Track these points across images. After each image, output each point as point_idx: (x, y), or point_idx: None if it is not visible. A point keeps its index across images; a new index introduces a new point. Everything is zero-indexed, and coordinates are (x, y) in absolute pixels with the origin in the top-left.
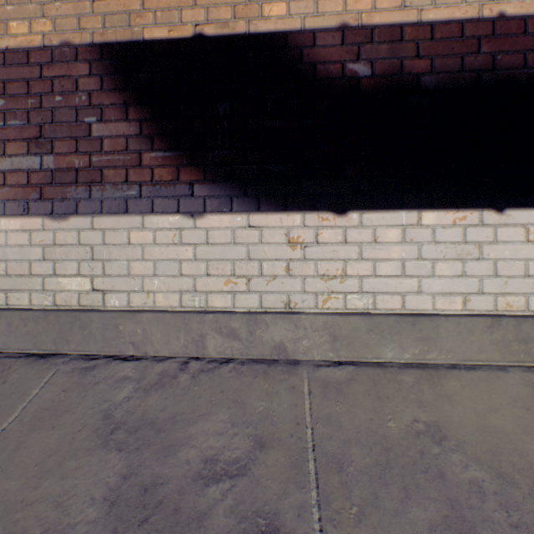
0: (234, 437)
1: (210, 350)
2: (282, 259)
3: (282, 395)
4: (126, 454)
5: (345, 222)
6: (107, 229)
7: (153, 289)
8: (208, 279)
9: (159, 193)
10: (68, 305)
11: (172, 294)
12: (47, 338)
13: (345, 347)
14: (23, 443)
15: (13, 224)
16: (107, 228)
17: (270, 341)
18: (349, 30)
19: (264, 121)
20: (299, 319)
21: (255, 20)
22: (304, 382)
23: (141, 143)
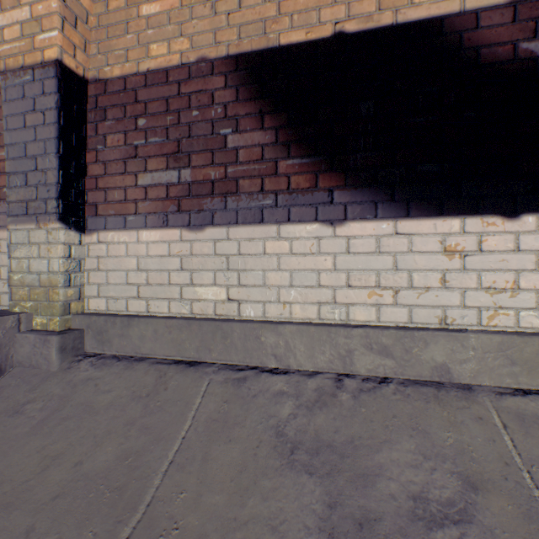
0: (433, 472)
1: (358, 366)
2: (436, 270)
3: (470, 427)
4: (318, 479)
5: (516, 227)
6: (242, 239)
7: (288, 299)
8: (348, 290)
9: (296, 202)
10: (203, 314)
11: (309, 305)
12: (189, 346)
13: (525, 373)
14: (208, 454)
15: (153, 235)
16: (242, 238)
17: (429, 361)
18: (522, 4)
19: (414, 118)
20: (465, 337)
21: (403, 8)
22: (492, 413)
23: (276, 151)
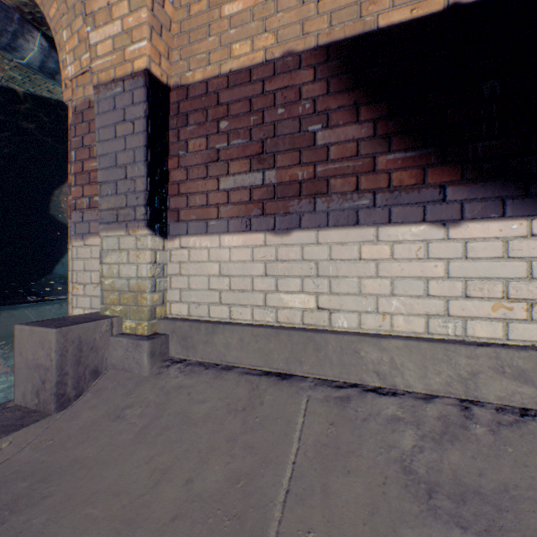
0: None
1: (485, 392)
2: None
3: None
4: (475, 536)
5: None
6: (333, 244)
7: (389, 310)
8: (465, 301)
9: (398, 201)
10: (289, 323)
11: (414, 317)
12: (277, 356)
13: None
14: (327, 487)
15: (235, 240)
16: (333, 242)
17: None
18: None
19: None
20: None
21: None
22: None
23: (374, 146)
